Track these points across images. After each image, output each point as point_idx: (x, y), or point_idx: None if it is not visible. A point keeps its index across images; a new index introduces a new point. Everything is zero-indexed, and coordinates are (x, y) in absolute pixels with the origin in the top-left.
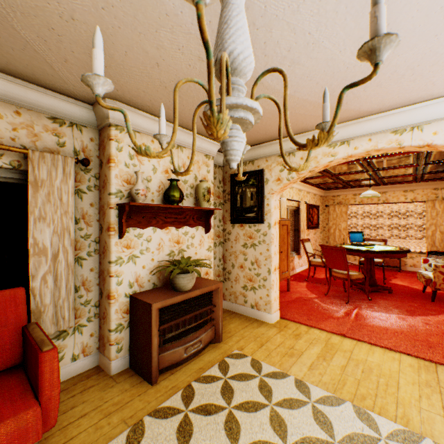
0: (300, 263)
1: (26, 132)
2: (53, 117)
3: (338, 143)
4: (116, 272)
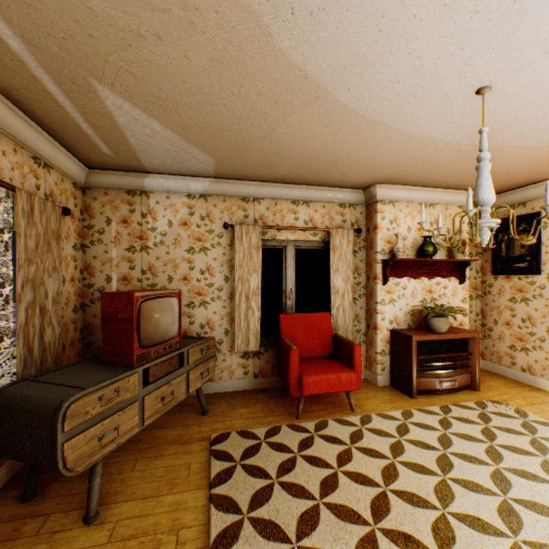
0: None
1: (327, 218)
2: (339, 204)
3: None
4: (380, 311)
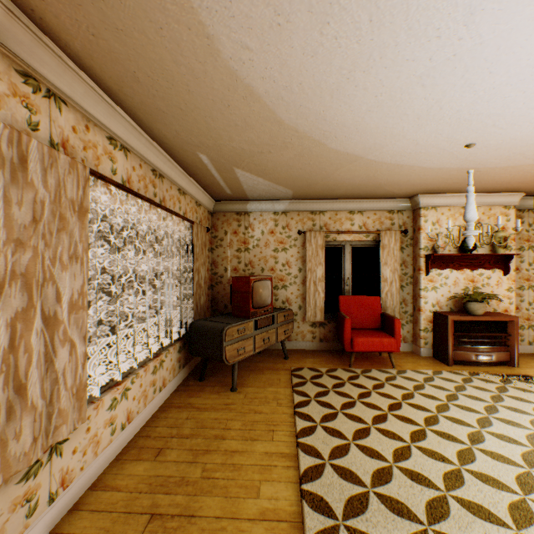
0: None
1: (377, 222)
2: (388, 211)
3: None
4: (423, 296)
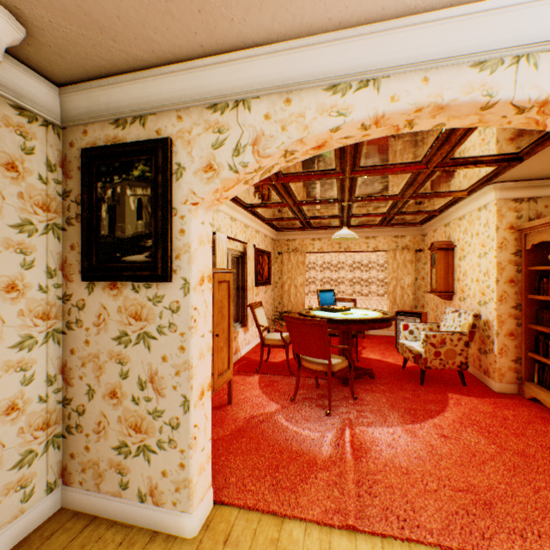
0: (246, 340)
1: None
2: None
3: (354, 84)
4: None
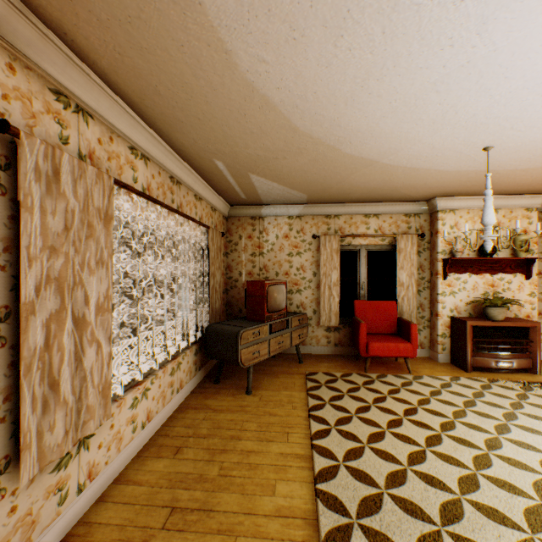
0: None
1: (393, 226)
2: (405, 214)
3: None
4: (441, 301)
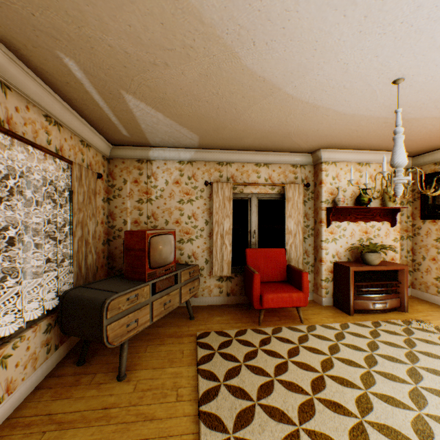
0: None
1: (282, 176)
2: (292, 165)
3: None
4: (324, 247)
